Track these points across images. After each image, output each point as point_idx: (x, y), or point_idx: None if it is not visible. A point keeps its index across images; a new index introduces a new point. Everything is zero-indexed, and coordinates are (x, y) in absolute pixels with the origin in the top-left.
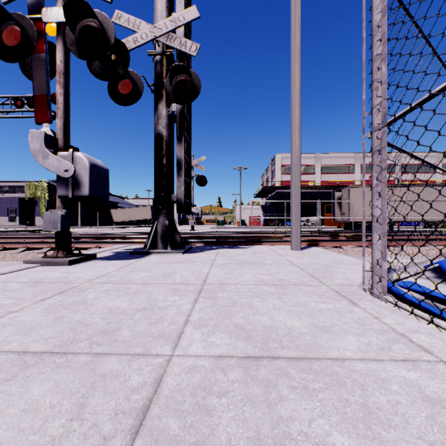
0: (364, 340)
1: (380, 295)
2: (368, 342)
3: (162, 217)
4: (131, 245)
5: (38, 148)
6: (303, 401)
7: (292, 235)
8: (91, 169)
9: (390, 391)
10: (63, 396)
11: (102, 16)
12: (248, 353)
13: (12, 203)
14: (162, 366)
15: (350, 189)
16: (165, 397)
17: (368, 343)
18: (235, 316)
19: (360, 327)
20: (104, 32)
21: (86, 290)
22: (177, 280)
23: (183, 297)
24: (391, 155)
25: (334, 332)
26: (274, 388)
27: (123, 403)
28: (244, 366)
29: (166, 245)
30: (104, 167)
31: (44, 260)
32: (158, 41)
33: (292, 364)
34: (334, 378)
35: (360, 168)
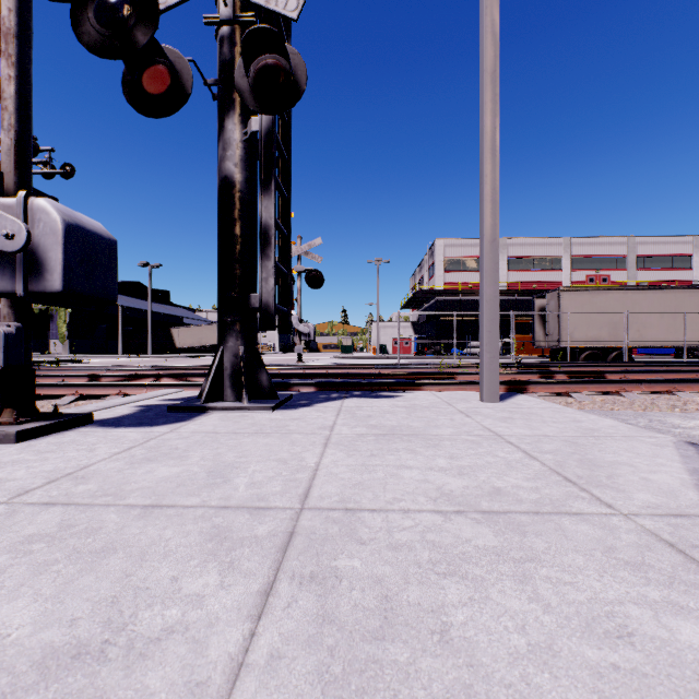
0: None
1: None
2: None
3: (232, 339)
4: (182, 391)
5: None
6: None
7: (482, 374)
8: (68, 235)
9: None
10: None
11: None
12: None
13: None
14: None
15: (562, 294)
16: None
17: None
18: None
19: None
20: None
21: None
22: (236, 493)
23: (232, 574)
24: (620, 240)
25: None
26: None
27: None
28: None
29: (240, 393)
30: (103, 234)
31: None
32: None
33: None
34: None
35: (570, 263)
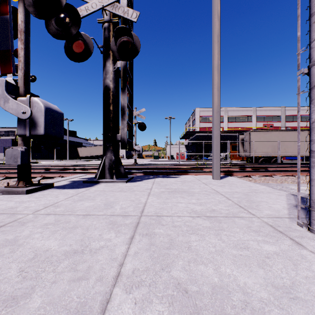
0: None
1: None
2: None
3: (109, 153)
4: (86, 175)
5: (0, 94)
6: None
7: (213, 168)
8: (46, 112)
9: None
10: None
11: None
12: None
13: (6, 143)
14: None
15: (251, 133)
16: None
17: None
18: (175, 266)
19: None
20: None
21: (26, 223)
22: (116, 211)
23: (119, 233)
24: (278, 108)
25: (304, 300)
26: None
27: None
28: None
29: (112, 176)
30: (58, 111)
31: (5, 189)
32: (105, 10)
33: None
34: None
35: (256, 118)
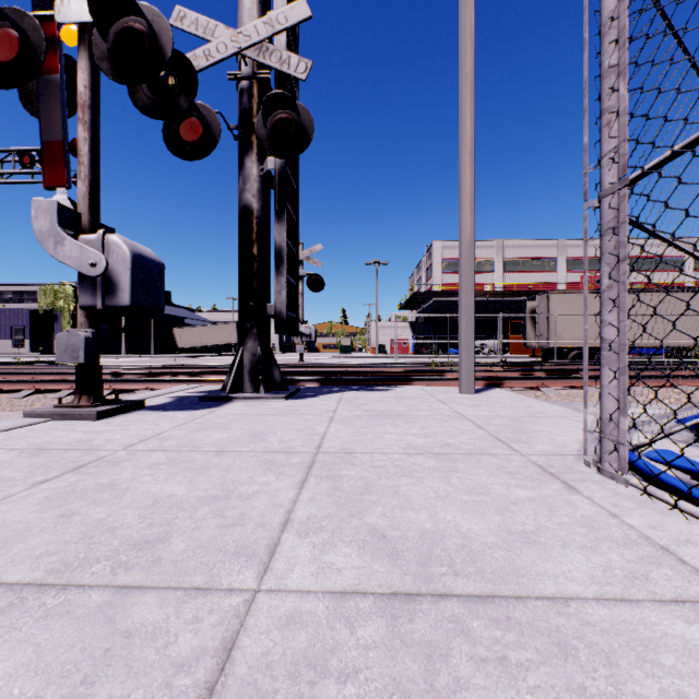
0: (599, 559)
1: (616, 473)
2: (606, 564)
3: (250, 341)
4: (202, 386)
5: (47, 228)
6: (500, 691)
7: (461, 370)
8: (134, 263)
9: (662, 670)
10: (48, 679)
11: (151, 12)
12: (394, 586)
13: (18, 318)
14: (237, 614)
15: (551, 297)
16: (239, 682)
17: (606, 566)
18: (371, 513)
19: (589, 534)
20: (156, 38)
21: (120, 463)
22: (273, 446)
23: (282, 476)
24: None
25: (543, 544)
26: (443, 662)
27: (159, 695)
28: (388, 613)
29: (257, 386)
30: (155, 260)
31: (58, 411)
32: (245, 56)
33: (474, 608)
34: (554, 640)
35: (565, 264)
